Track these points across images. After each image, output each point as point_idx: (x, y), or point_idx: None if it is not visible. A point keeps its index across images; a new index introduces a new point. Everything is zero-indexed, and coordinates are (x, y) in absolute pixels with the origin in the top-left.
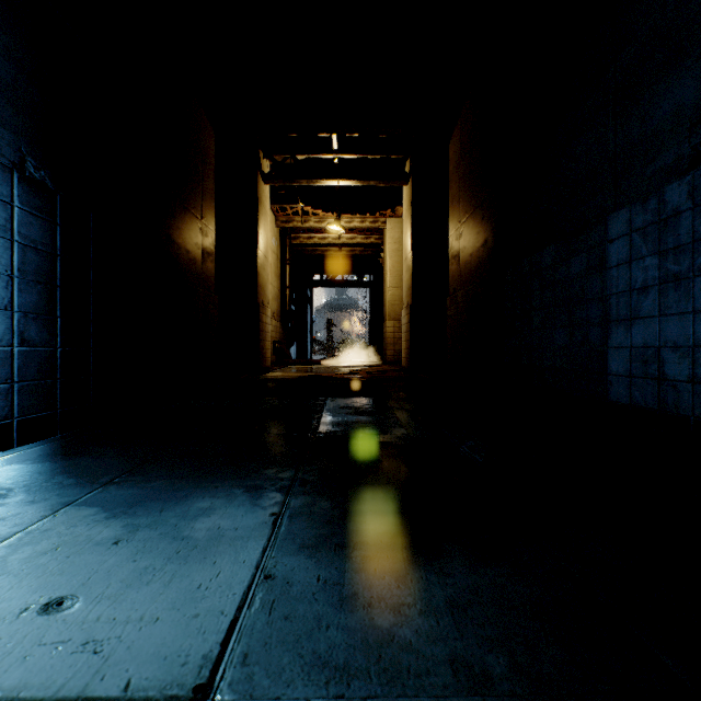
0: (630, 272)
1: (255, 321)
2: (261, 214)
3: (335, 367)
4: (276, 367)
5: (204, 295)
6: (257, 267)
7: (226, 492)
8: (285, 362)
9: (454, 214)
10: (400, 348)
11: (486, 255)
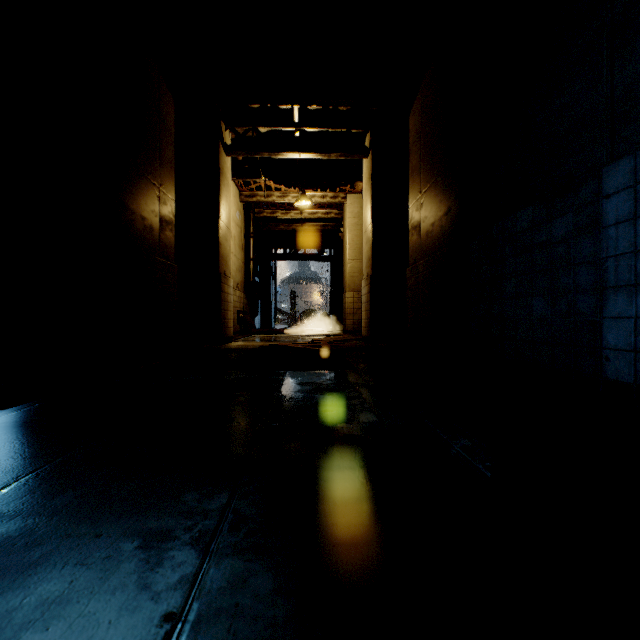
0: (635, 230)
1: (217, 291)
2: (223, 185)
3: (297, 336)
4: (239, 336)
5: (162, 263)
6: (219, 238)
7: (108, 549)
8: (249, 331)
9: (414, 185)
10: (359, 318)
11: (450, 223)
